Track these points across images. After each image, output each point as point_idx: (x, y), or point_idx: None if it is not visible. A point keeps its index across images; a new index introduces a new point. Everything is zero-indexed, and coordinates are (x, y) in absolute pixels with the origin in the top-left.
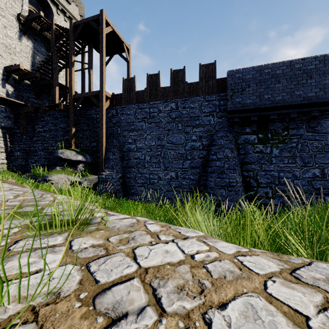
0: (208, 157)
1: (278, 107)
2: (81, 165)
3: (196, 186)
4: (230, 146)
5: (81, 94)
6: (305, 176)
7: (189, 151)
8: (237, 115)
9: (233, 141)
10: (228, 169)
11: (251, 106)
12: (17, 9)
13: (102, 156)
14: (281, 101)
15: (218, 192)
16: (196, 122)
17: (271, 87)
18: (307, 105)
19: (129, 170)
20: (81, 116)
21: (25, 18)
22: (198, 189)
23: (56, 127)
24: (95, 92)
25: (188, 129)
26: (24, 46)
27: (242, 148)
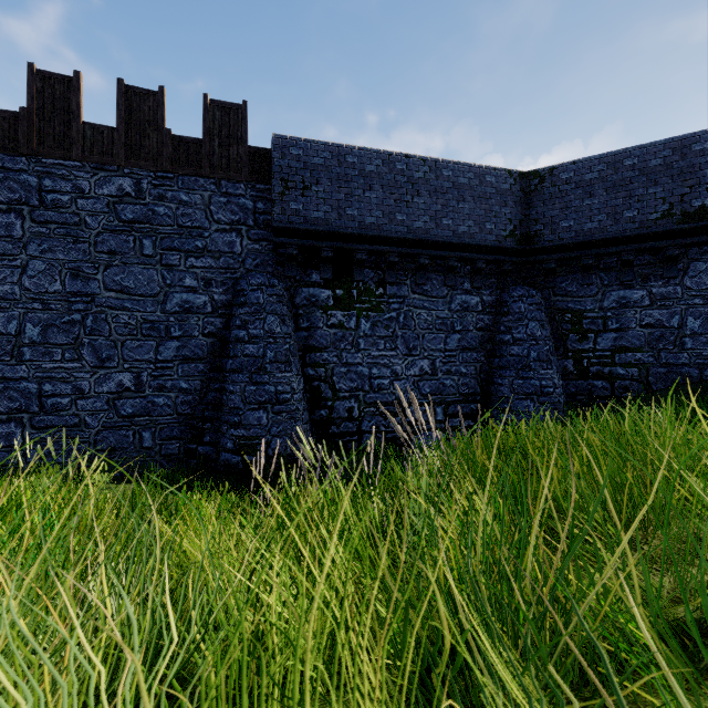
0: (229, 332)
1: (370, 238)
2: None
3: (196, 408)
4: (278, 310)
5: None
6: (410, 373)
7: (176, 316)
8: (295, 242)
9: (286, 298)
10: (274, 363)
11: (321, 226)
12: None
13: None
14: (375, 226)
15: (251, 417)
16: (197, 243)
17: (358, 195)
18: (413, 243)
19: None
20: None
21: None
22: (201, 416)
23: None
24: None
25: (173, 257)
26: None
27: (304, 315)
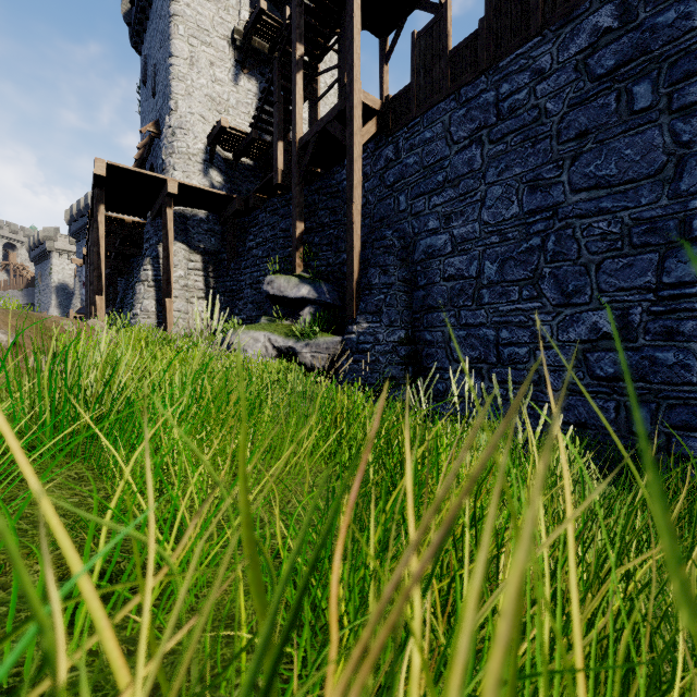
0: None
1: None
2: (308, 310)
3: None
4: None
5: (312, 130)
6: None
7: None
8: None
9: None
10: None
11: None
12: (232, 24)
13: (350, 278)
14: None
15: None
16: None
17: None
18: None
19: (429, 320)
20: (320, 194)
21: (243, 34)
22: None
23: (274, 231)
24: (338, 106)
25: (696, 86)
26: (243, 92)
27: None
